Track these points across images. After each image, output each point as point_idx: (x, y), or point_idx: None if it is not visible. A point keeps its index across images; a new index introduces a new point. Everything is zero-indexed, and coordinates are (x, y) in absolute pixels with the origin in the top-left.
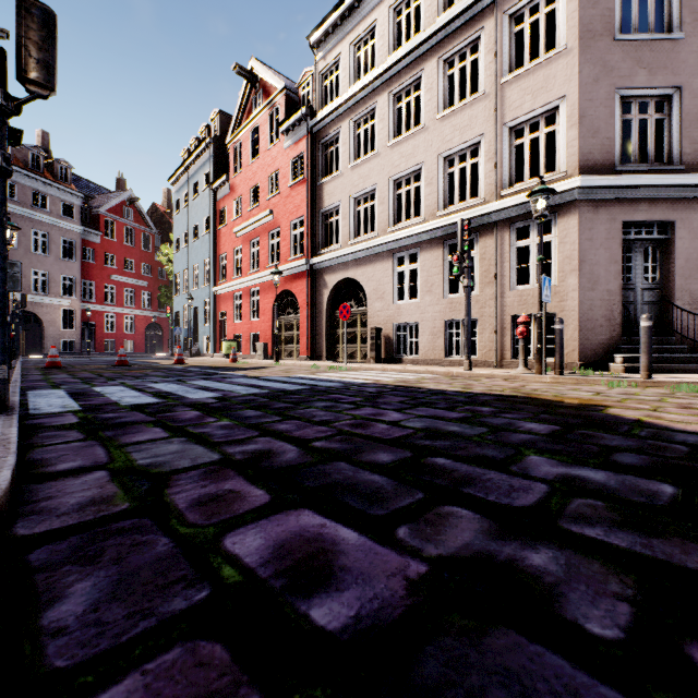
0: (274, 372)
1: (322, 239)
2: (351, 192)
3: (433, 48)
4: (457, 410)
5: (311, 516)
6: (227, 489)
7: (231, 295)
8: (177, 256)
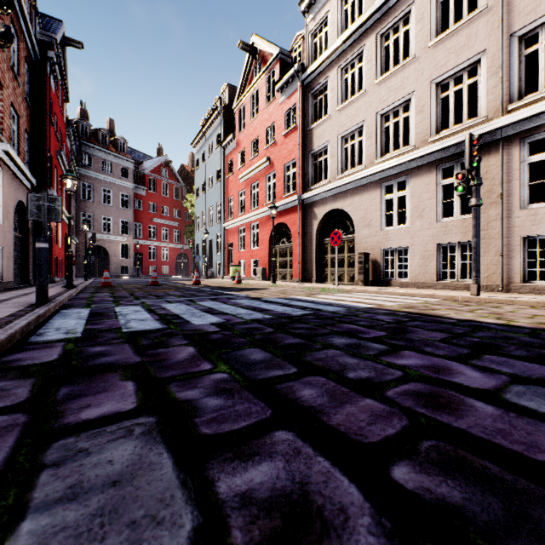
0: (272, 293)
1: (311, 177)
2: (339, 132)
3: None
4: None
5: None
6: None
7: (237, 229)
8: (197, 202)
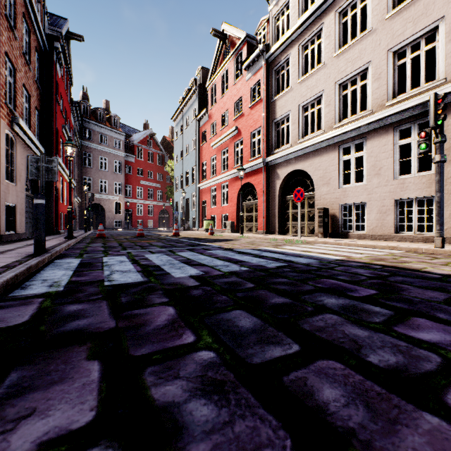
0: (242, 244)
1: (274, 142)
2: (300, 101)
3: None
4: None
5: None
6: None
7: (209, 189)
8: (176, 167)
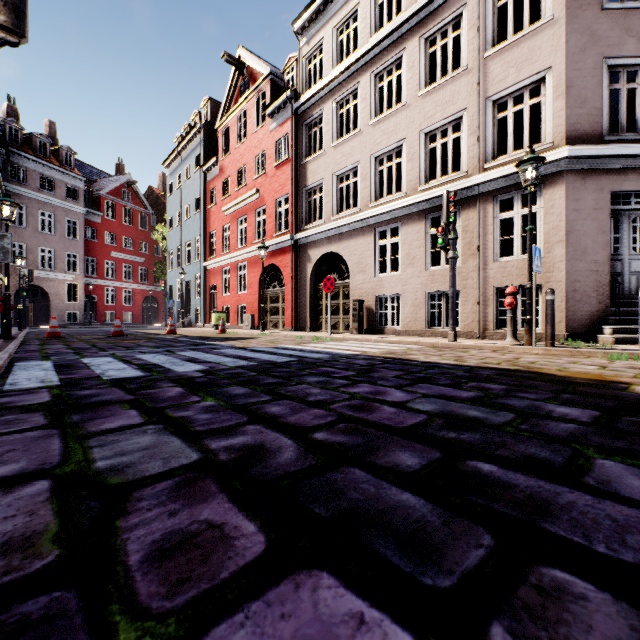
0: (261, 342)
1: (306, 215)
2: (334, 170)
3: (415, 27)
4: (464, 388)
5: (334, 590)
6: (204, 519)
7: (220, 269)
8: (170, 234)
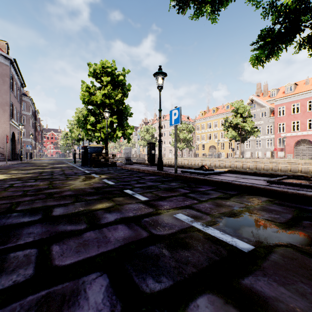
0: None
1: None
2: None
3: None
4: None
5: None
6: None
7: None
8: None
